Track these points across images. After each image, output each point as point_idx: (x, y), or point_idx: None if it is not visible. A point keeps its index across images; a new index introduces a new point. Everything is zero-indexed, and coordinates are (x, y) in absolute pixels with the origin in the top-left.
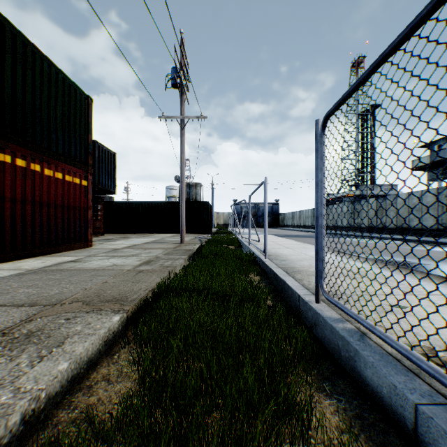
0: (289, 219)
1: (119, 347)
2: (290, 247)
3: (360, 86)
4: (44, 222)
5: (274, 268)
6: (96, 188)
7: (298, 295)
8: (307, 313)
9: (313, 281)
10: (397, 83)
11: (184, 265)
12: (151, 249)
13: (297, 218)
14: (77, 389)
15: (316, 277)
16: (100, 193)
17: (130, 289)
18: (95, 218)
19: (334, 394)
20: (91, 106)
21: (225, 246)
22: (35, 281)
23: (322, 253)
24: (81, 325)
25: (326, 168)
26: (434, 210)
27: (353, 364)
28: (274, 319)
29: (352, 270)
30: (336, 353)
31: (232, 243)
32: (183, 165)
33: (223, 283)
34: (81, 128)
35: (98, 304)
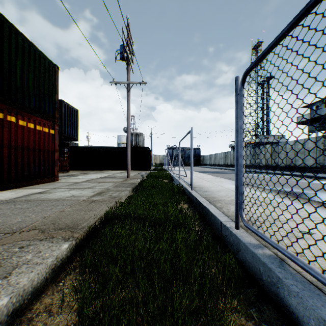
0: (207, 160)
1: (65, 273)
2: (209, 181)
3: (279, 41)
4: (18, 162)
5: (199, 198)
6: (62, 136)
7: (220, 221)
8: (229, 238)
9: (230, 209)
10: (322, 31)
11: (129, 196)
12: (103, 183)
13: (213, 159)
14: (18, 323)
15: (236, 208)
16: (66, 140)
17: (82, 217)
18: (62, 159)
19: (262, 323)
20: (57, 72)
21: (161, 180)
22: (5, 210)
23: (241, 187)
24: (32, 254)
25: (245, 116)
26: (314, 153)
27: (275, 290)
28: (203, 246)
29: (259, 199)
30: (257, 276)
31: (166, 177)
32: (129, 118)
33: (158, 212)
34: (49, 89)
35: (52, 231)
